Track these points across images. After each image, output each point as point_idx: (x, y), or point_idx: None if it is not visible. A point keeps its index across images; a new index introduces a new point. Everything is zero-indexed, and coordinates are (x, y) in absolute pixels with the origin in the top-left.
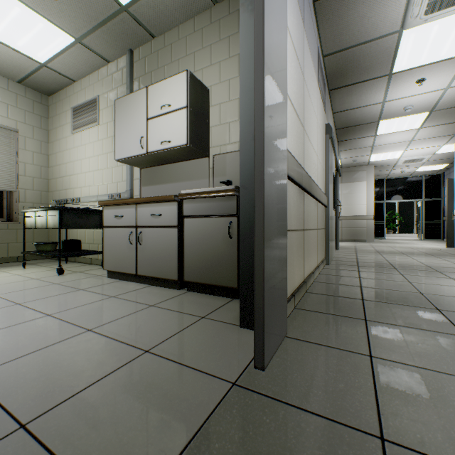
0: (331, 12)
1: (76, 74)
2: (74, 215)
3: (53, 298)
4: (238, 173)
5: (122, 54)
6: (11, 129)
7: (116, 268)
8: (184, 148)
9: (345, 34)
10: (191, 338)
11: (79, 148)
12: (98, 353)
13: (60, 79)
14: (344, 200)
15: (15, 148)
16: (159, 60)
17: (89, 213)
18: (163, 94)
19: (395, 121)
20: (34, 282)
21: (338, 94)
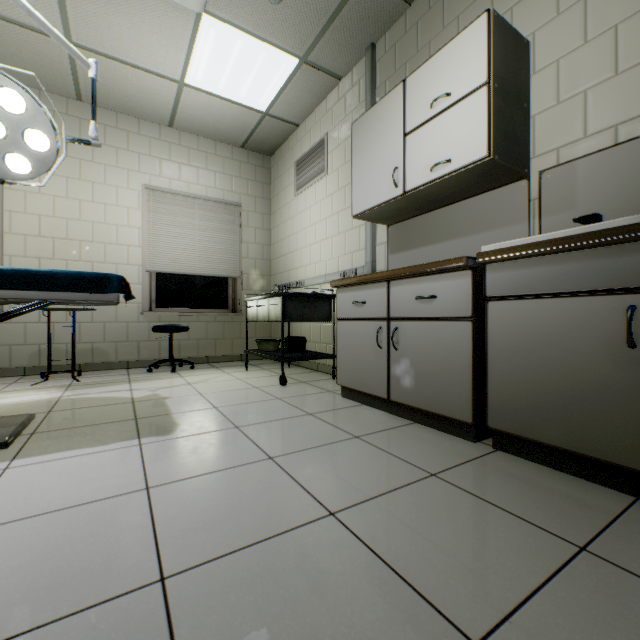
0: None
1: (299, 114)
2: (298, 302)
3: (276, 424)
4: (613, 197)
5: (359, 57)
6: (235, 203)
7: (354, 384)
8: (478, 168)
9: None
10: (594, 637)
11: (302, 214)
12: (358, 601)
13: (281, 129)
14: None
15: (238, 227)
16: (419, 36)
17: (316, 300)
18: (435, 80)
19: None
20: (255, 393)
21: None
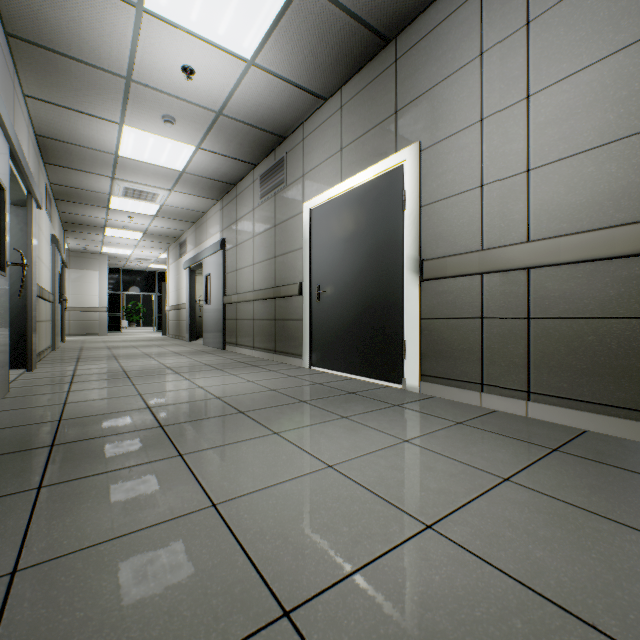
0: (59, 171)
1: None
2: None
3: None
4: None
5: None
6: None
7: None
8: None
9: (71, 182)
10: None
11: None
12: None
13: None
14: (73, 289)
15: None
16: None
17: None
18: None
19: (120, 231)
20: None
21: (65, 203)
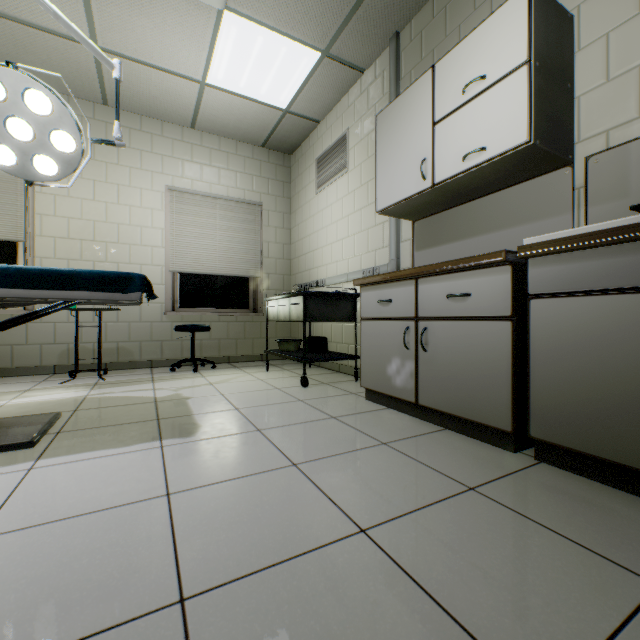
0: None
1: (320, 110)
2: (320, 302)
3: (298, 427)
4: None
5: (382, 48)
6: (256, 203)
7: (379, 386)
8: (516, 155)
9: None
10: None
11: (323, 212)
12: (398, 639)
13: (302, 126)
14: None
15: (259, 226)
16: (448, 21)
17: (338, 299)
18: (468, 63)
19: None
20: (276, 394)
21: None
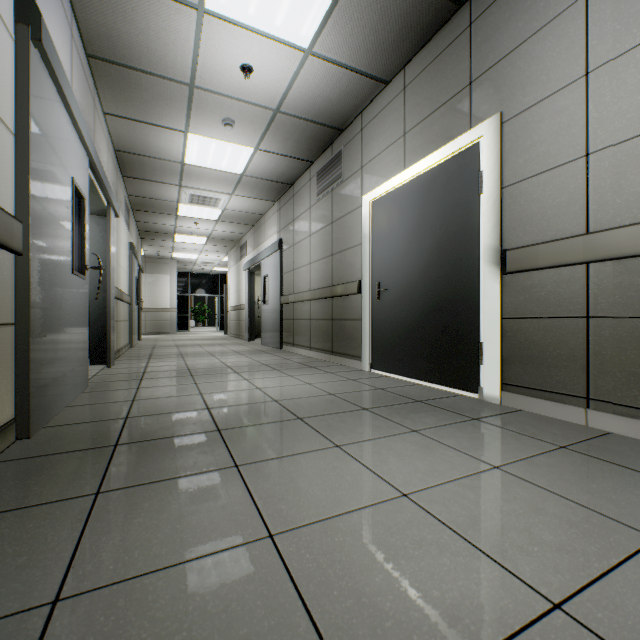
0: (135, 183)
1: None
2: None
3: None
4: None
5: None
6: None
7: None
8: None
9: (145, 193)
10: None
11: None
12: None
13: None
14: (149, 292)
15: None
16: None
17: None
18: None
19: (187, 237)
20: None
21: (140, 213)
